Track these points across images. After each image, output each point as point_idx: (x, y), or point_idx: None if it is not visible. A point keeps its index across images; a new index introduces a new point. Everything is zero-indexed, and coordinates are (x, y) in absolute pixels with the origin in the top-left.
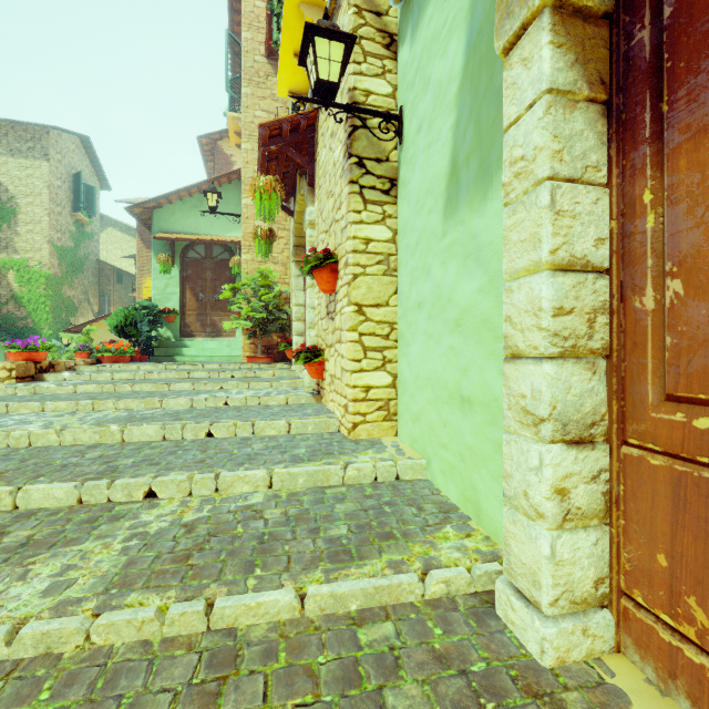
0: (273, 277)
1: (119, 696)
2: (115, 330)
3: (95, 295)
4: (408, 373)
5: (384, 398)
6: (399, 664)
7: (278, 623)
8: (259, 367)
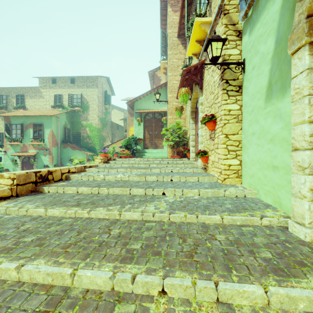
0: (180, 124)
1: (183, 228)
2: (124, 146)
3: (110, 134)
4: (247, 159)
5: (236, 169)
6: (256, 234)
7: (216, 223)
8: (176, 159)
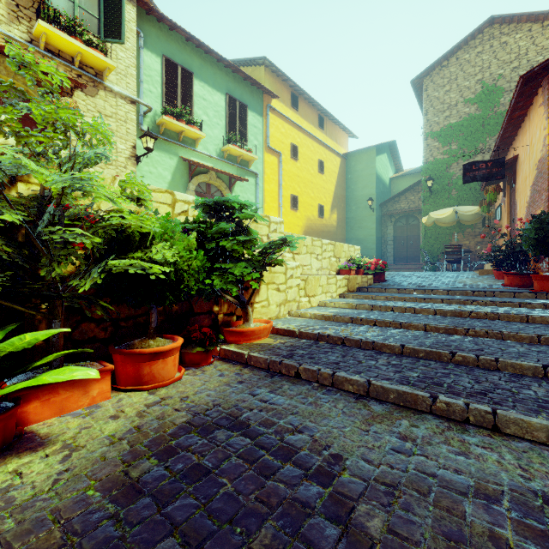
0: None
1: None
2: None
3: None
4: None
5: None
6: None
7: None
8: None
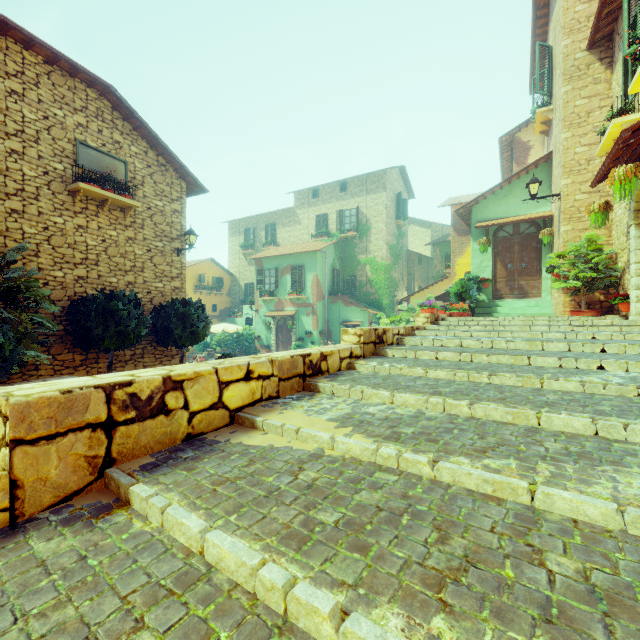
0: (599, 241)
1: None
2: (454, 296)
3: (405, 275)
4: None
5: None
6: None
7: None
8: (587, 319)
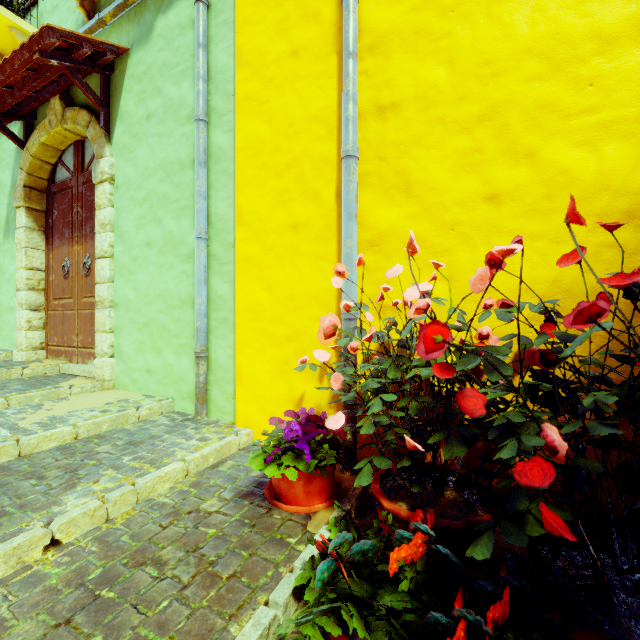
0: None
1: None
2: None
3: None
4: None
5: None
6: None
7: None
8: None
